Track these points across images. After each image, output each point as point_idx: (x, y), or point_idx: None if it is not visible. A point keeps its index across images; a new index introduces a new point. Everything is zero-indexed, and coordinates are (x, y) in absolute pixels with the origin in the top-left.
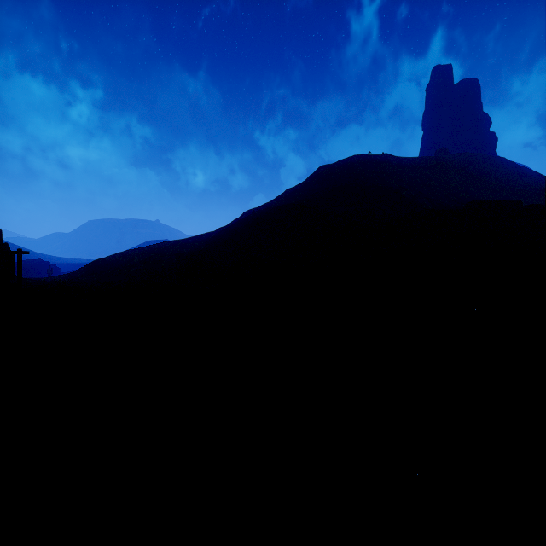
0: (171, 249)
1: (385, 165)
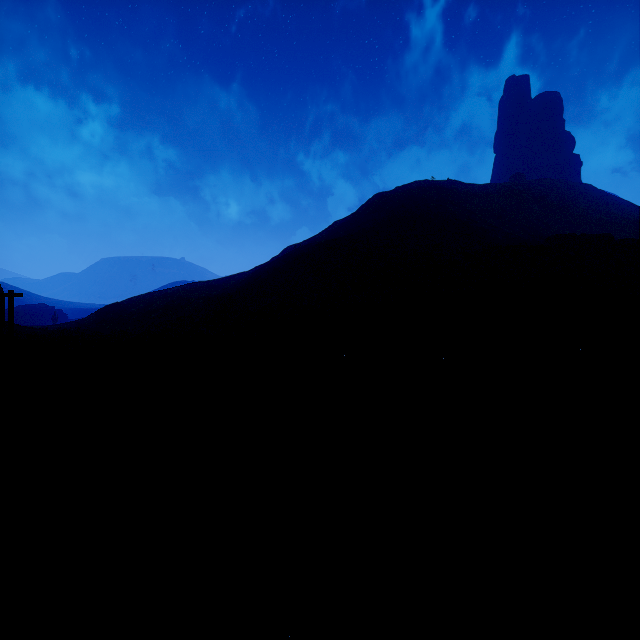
0: (199, 292)
1: (451, 193)
